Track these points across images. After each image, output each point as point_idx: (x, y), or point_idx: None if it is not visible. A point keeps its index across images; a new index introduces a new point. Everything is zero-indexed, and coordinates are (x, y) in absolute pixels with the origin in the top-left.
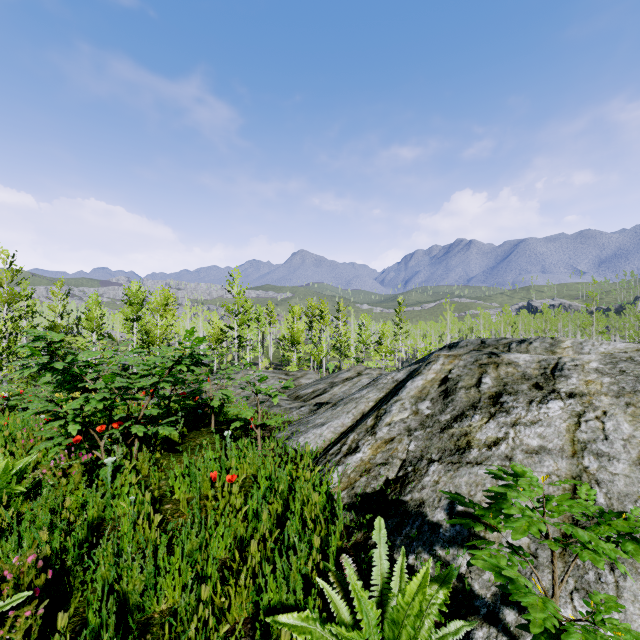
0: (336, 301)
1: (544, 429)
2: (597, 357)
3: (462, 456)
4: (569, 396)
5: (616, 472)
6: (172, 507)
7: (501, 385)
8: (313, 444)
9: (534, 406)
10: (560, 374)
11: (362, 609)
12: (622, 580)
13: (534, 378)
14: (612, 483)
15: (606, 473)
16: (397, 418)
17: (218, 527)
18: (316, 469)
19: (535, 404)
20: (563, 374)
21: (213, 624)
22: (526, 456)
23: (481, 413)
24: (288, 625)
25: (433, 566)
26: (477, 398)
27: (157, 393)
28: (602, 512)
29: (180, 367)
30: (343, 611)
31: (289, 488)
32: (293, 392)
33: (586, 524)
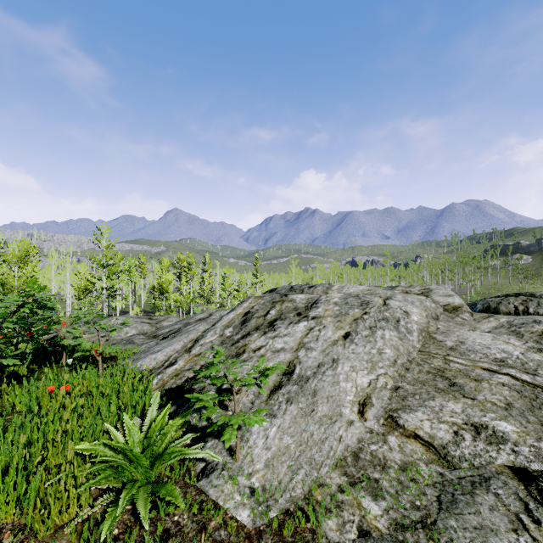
0: (203, 255)
1: (289, 338)
2: (341, 295)
3: (237, 358)
4: (312, 319)
5: (311, 356)
6: (13, 417)
7: (279, 314)
8: (148, 365)
9: (291, 326)
10: (315, 306)
11: (130, 434)
12: (289, 406)
13: (300, 309)
14: (306, 362)
15: (306, 357)
16: (208, 340)
17: (47, 417)
18: (138, 377)
19: (292, 324)
20: (317, 306)
21: (30, 458)
22: (272, 354)
23: (259, 332)
24: (81, 449)
25: (197, 419)
26: (261, 323)
27: (5, 335)
28: (267, 369)
29: (23, 310)
30: (120, 438)
31: (118, 394)
32: (153, 333)
33: (285, 384)
